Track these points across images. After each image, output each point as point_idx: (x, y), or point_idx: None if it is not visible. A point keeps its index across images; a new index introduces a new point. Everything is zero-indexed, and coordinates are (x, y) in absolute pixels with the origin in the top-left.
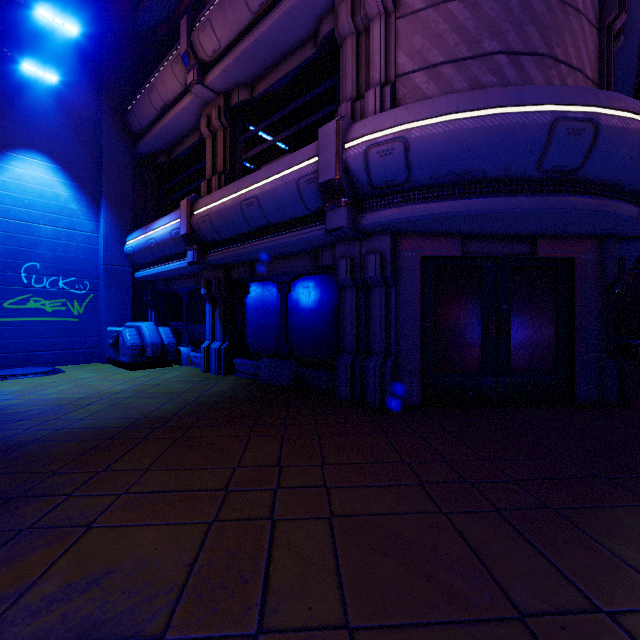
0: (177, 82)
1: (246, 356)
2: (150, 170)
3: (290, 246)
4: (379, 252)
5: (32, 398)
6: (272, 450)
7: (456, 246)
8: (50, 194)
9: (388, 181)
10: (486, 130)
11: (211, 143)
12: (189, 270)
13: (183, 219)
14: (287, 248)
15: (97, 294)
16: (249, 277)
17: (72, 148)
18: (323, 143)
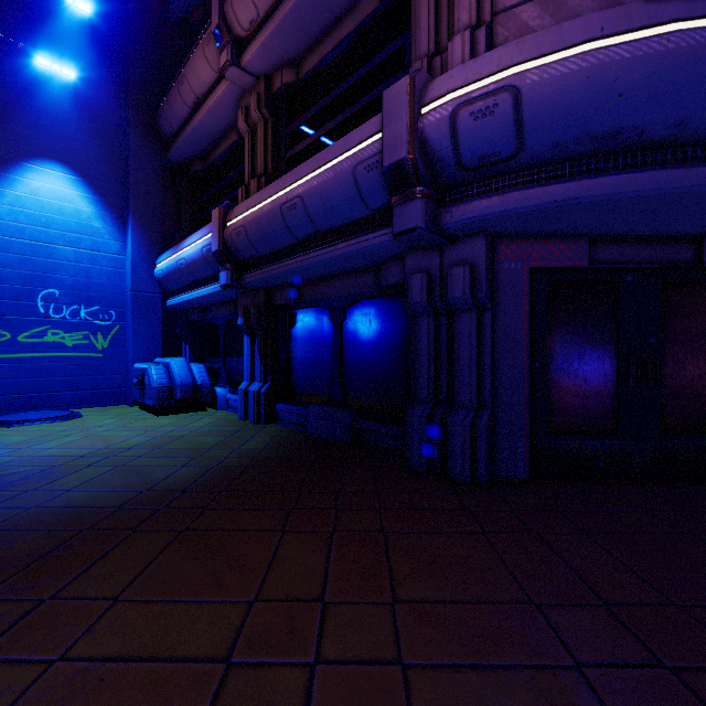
0: (210, 68)
1: (291, 401)
2: (184, 181)
3: (344, 260)
4: (468, 263)
5: (26, 454)
6: (313, 563)
7: (581, 253)
8: (70, 210)
9: (486, 156)
10: (652, 59)
11: (250, 140)
12: (225, 296)
13: (214, 232)
14: (341, 263)
15: (124, 325)
16: (294, 303)
17: (95, 157)
18: (390, 110)
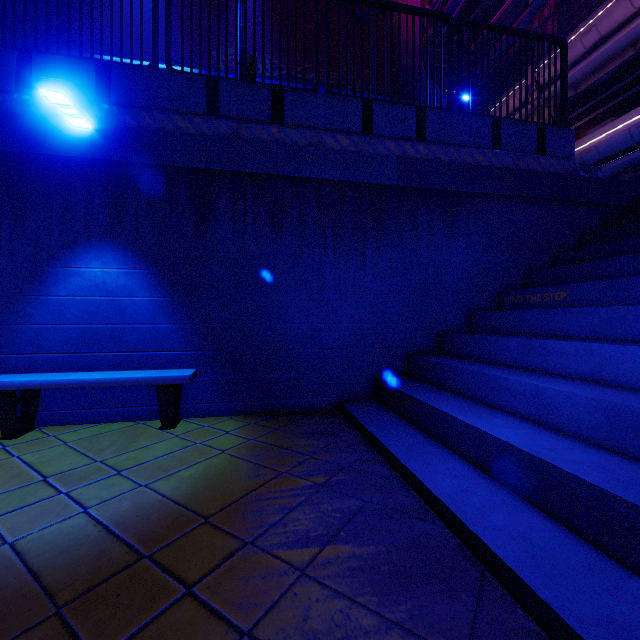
0: (517, 102)
1: None
2: None
3: (617, 167)
4: None
5: None
6: None
7: None
8: None
9: None
10: None
11: None
12: None
13: None
14: (614, 170)
15: None
16: None
17: None
18: None
